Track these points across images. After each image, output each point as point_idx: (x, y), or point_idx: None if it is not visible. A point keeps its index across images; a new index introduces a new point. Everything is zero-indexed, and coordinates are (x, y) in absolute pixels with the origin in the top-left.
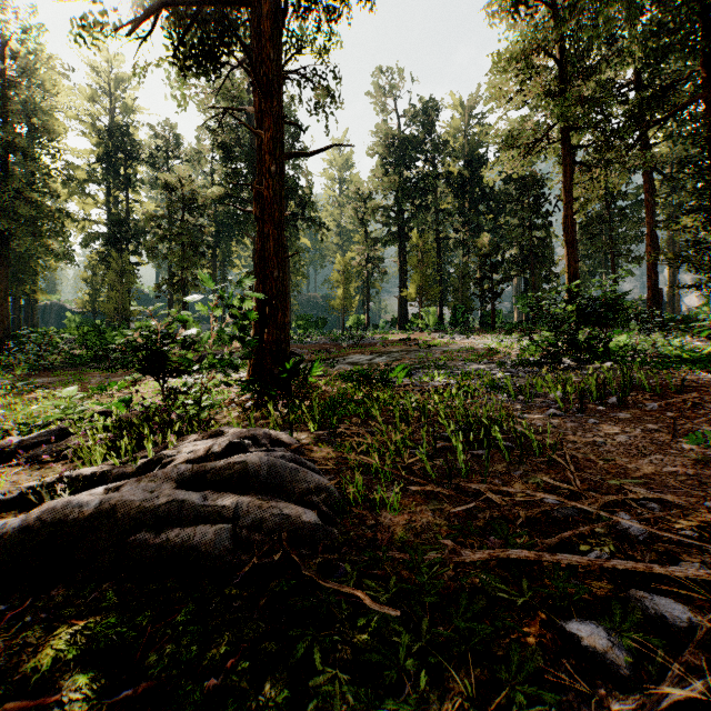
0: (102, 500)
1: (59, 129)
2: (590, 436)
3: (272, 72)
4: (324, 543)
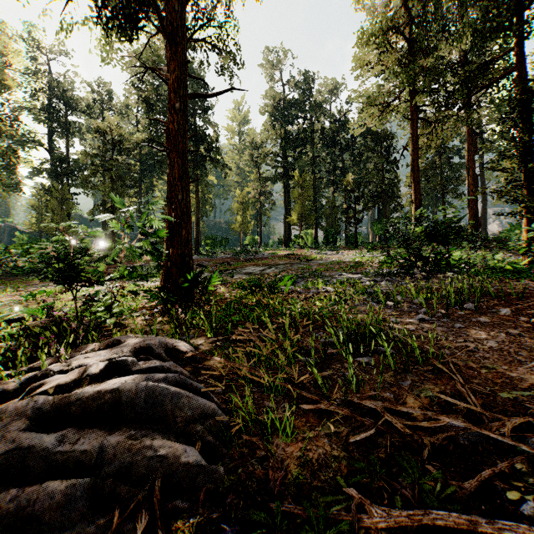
0: None
1: (11, 84)
2: (461, 340)
3: (177, 22)
4: (207, 488)
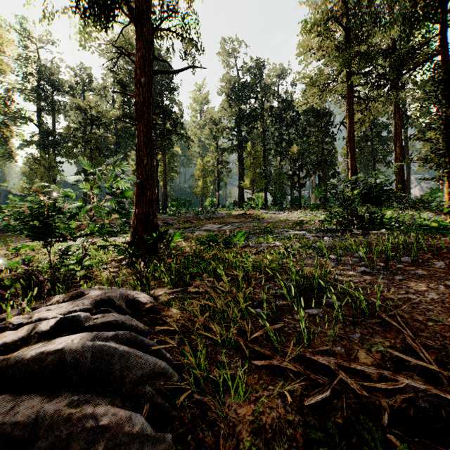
0: None
1: (5, 68)
2: (403, 292)
3: (143, 6)
4: None
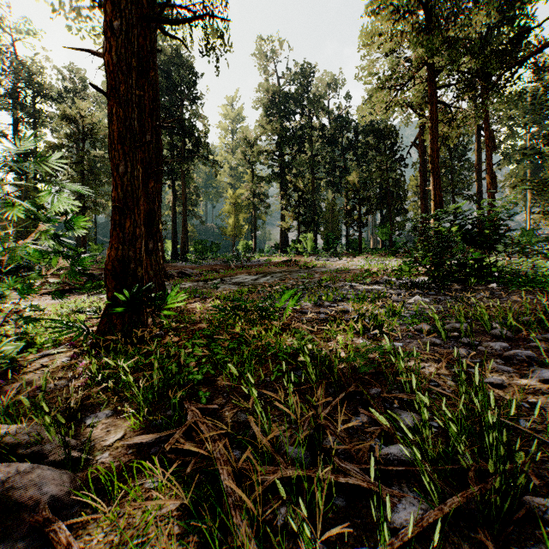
0: None
1: None
2: None
3: None
4: None
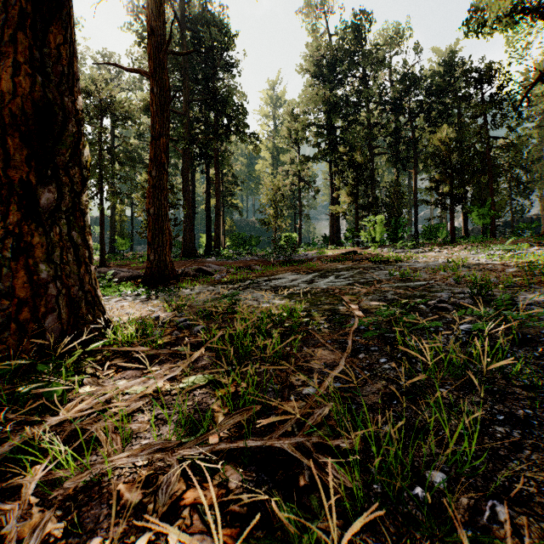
0: None
1: None
2: None
3: None
4: None
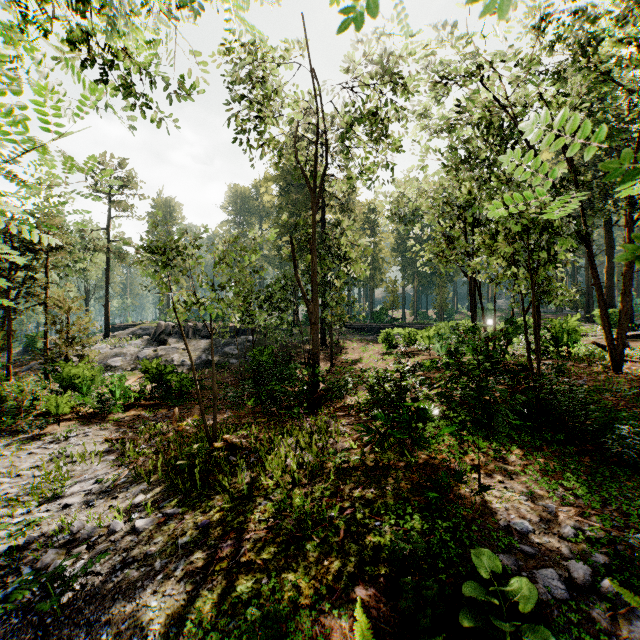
0: (634, 333)
1: None
2: None
3: None
4: None
